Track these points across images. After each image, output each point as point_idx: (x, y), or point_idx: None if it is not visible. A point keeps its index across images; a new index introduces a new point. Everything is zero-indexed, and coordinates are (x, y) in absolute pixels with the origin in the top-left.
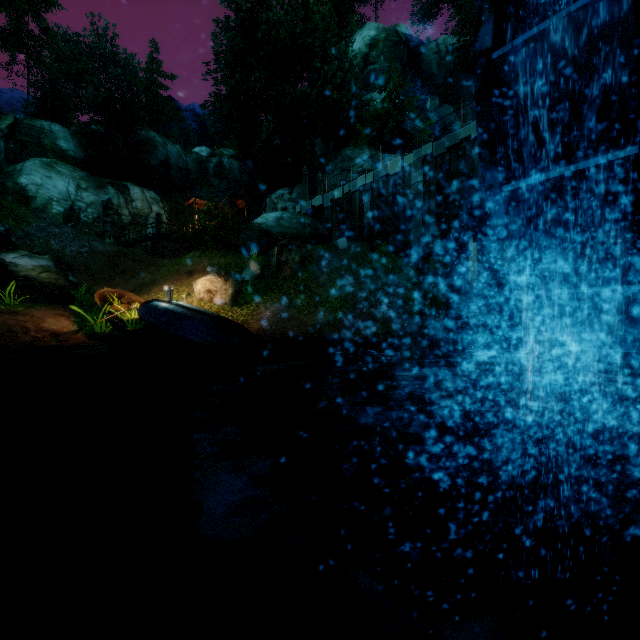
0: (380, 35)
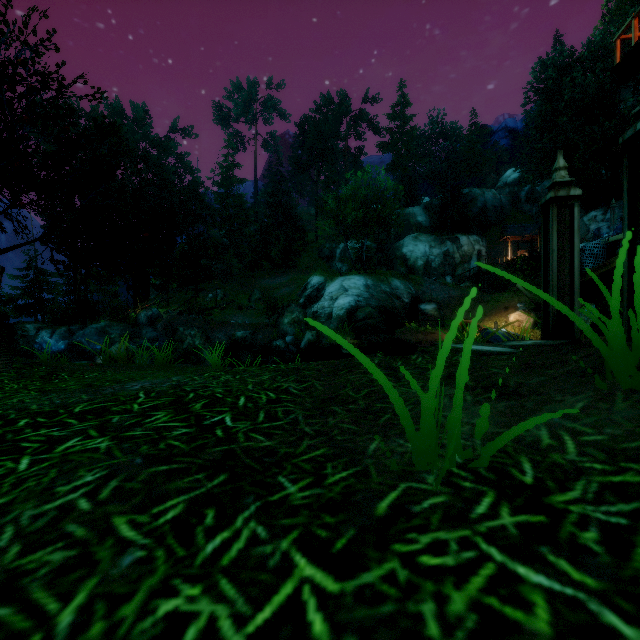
0: None
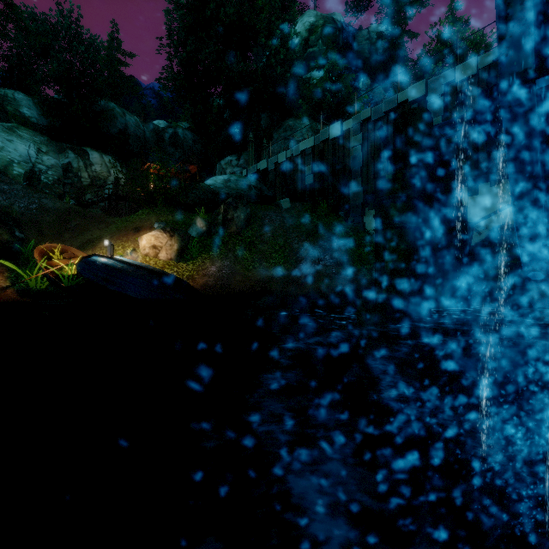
0: (318, 21)
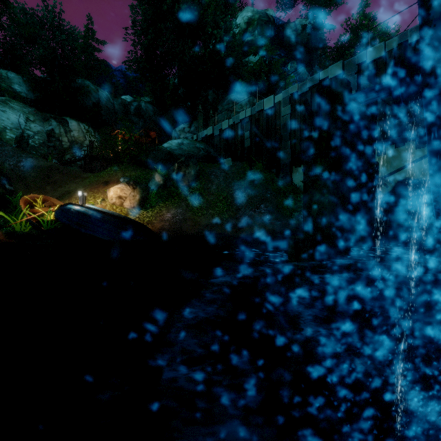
0: (255, 16)
